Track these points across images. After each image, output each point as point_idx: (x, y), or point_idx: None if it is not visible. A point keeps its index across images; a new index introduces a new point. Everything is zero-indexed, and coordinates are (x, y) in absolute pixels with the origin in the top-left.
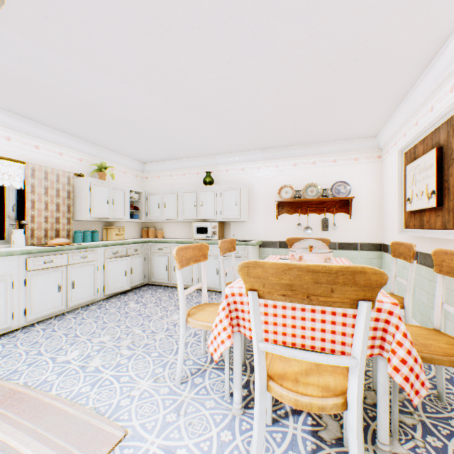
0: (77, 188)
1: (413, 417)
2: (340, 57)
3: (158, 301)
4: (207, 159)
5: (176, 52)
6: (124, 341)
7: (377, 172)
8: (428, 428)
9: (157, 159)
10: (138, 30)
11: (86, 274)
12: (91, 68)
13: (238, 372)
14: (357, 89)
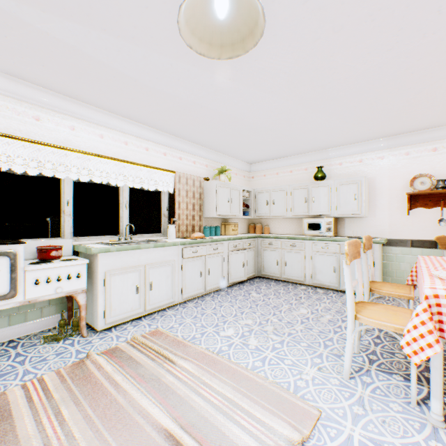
0: (205, 190)
1: None
2: None
3: (277, 294)
4: (317, 154)
5: (334, 52)
6: (267, 327)
7: None
8: None
9: (265, 159)
10: (305, 40)
11: (216, 264)
12: (245, 85)
13: (439, 381)
14: None
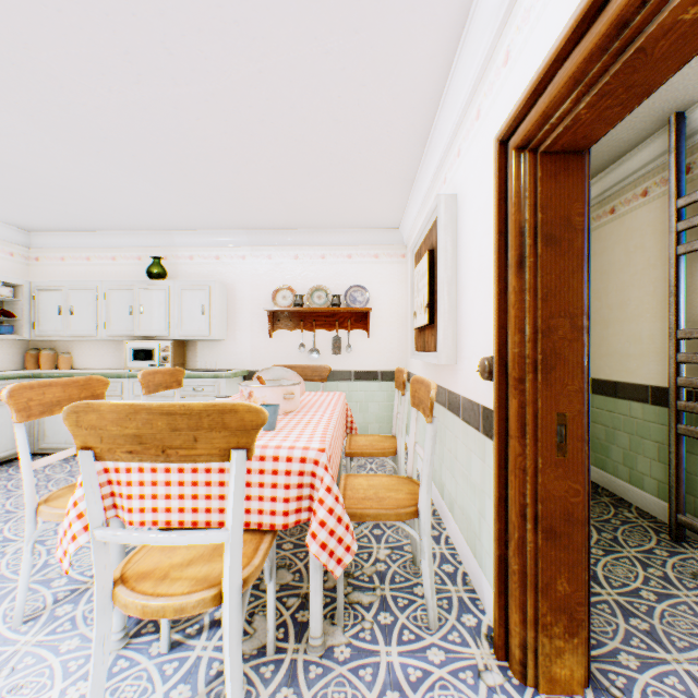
0: None
1: (375, 593)
2: (313, 111)
3: (43, 483)
4: (156, 235)
5: (27, 42)
6: None
7: (402, 275)
8: (387, 602)
9: (57, 226)
10: None
11: None
12: None
13: None
14: (352, 160)
